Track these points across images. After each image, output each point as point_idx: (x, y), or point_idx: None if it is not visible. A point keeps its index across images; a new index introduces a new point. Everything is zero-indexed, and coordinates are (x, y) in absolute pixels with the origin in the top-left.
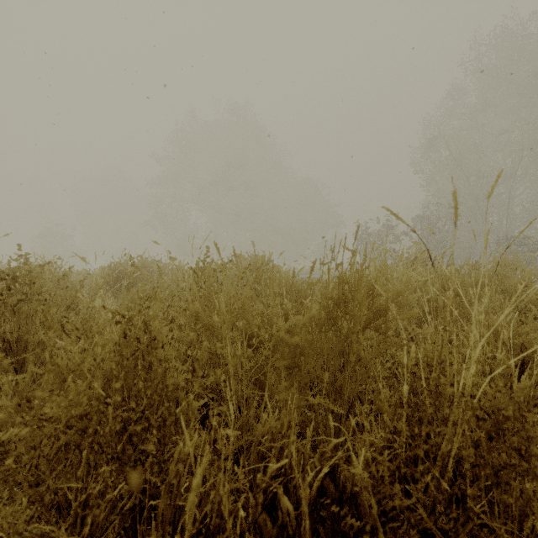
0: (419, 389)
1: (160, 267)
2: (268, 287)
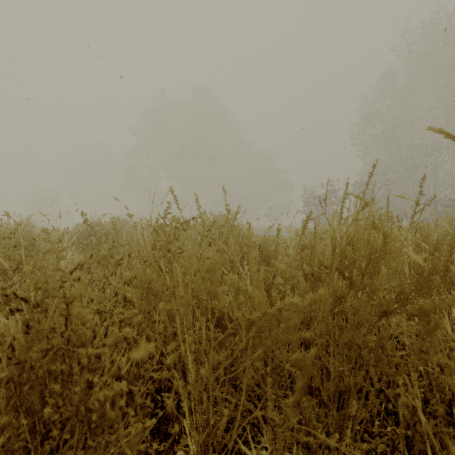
0: (449, 390)
1: (115, 225)
2: (243, 250)
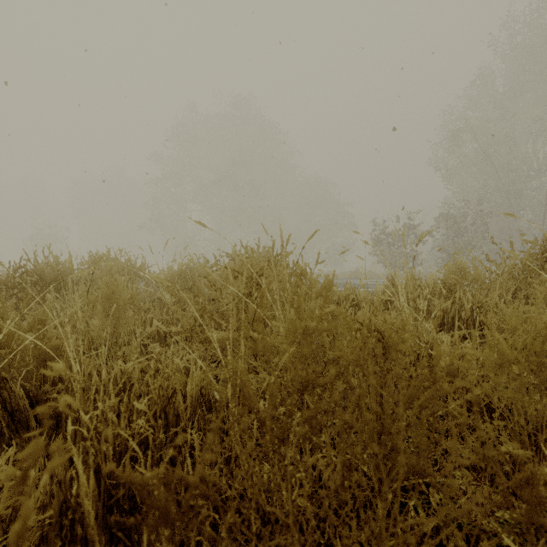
0: None
1: None
2: None
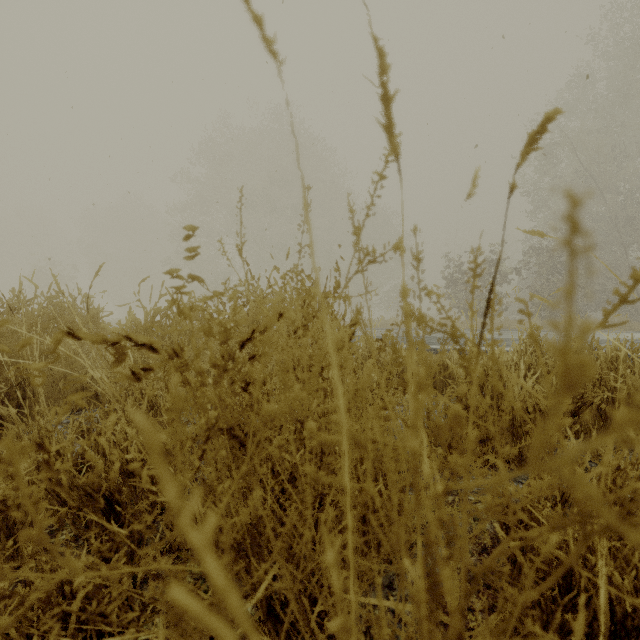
0: None
1: None
2: None
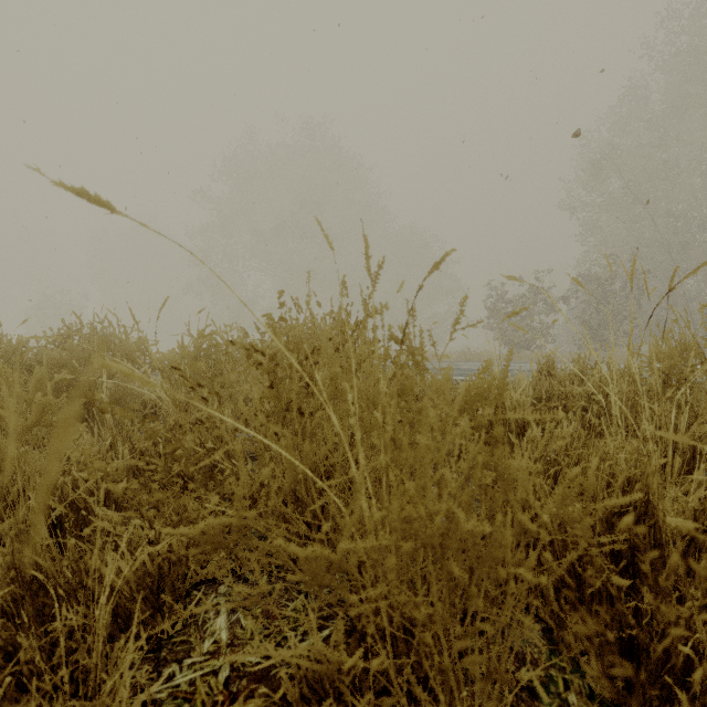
0: None
1: None
2: None
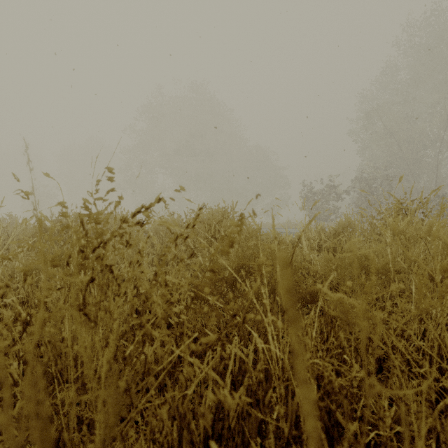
0: None
1: None
2: None
